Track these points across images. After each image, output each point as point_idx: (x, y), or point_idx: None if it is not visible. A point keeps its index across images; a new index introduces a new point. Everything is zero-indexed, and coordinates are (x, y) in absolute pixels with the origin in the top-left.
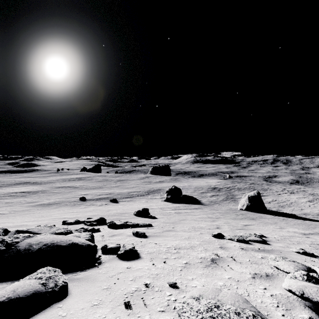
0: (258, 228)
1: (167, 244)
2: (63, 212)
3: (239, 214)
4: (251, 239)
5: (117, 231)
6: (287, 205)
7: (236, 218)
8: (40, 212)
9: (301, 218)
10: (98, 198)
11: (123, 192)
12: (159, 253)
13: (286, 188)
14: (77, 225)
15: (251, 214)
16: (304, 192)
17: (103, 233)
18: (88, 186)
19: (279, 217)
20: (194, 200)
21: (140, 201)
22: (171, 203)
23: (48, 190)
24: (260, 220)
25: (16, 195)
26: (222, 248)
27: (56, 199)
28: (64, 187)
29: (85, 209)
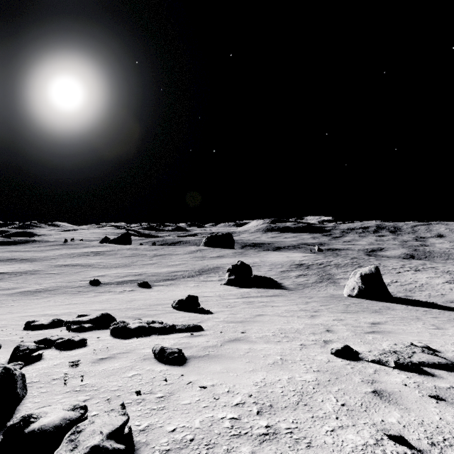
0: (400, 328)
1: (234, 389)
2: (52, 304)
3: (350, 304)
4: (423, 360)
5: (123, 344)
6: (417, 288)
7: (347, 310)
8: (13, 304)
9: (451, 309)
10: (120, 281)
11: (162, 272)
12: (209, 450)
13: (406, 263)
14: (51, 330)
15: (369, 303)
16: (434, 269)
17: (89, 350)
18: (108, 263)
19: (416, 308)
20: (272, 283)
21: (187, 285)
22: (235, 287)
23: (42, 269)
24: (389, 313)
25: None
26: (384, 399)
27: (51, 284)
28: (70, 265)
29: (94, 299)
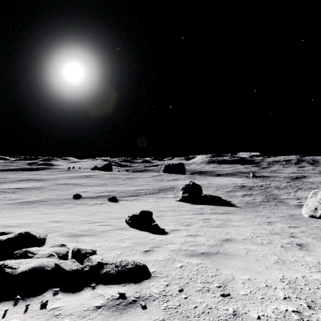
0: None
1: None
2: (29, 213)
3: None
4: None
5: None
6: None
7: None
8: (3, 212)
9: None
10: (96, 195)
11: (129, 190)
12: None
13: None
14: None
15: None
16: None
17: None
18: (92, 183)
19: None
20: (221, 200)
21: (147, 200)
22: (189, 203)
23: (46, 186)
24: None
25: (8, 191)
26: None
27: (46, 196)
28: (66, 183)
29: (67, 210)
